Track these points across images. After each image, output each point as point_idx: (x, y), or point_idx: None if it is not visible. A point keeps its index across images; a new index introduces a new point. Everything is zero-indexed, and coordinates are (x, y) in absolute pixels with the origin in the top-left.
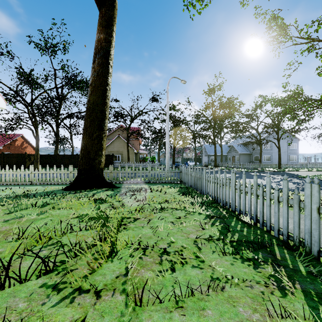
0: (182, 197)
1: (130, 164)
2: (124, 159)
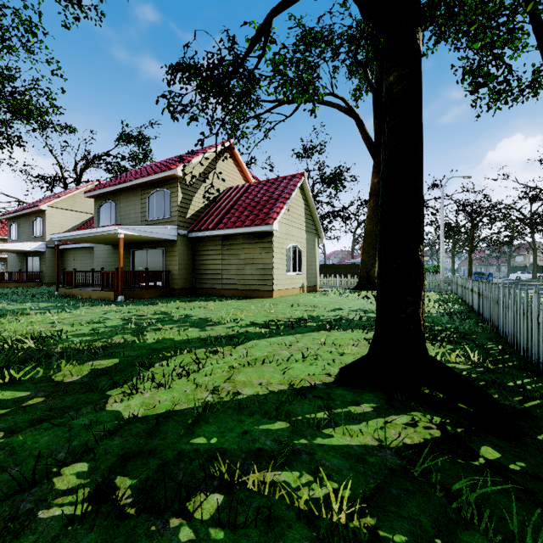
0: (433, 295)
1: None
2: None
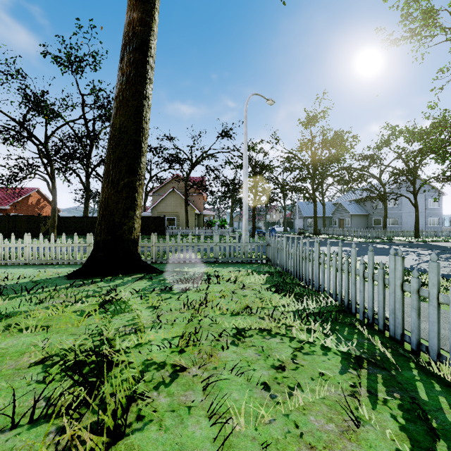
0: (278, 300)
1: (189, 231)
2: (180, 223)
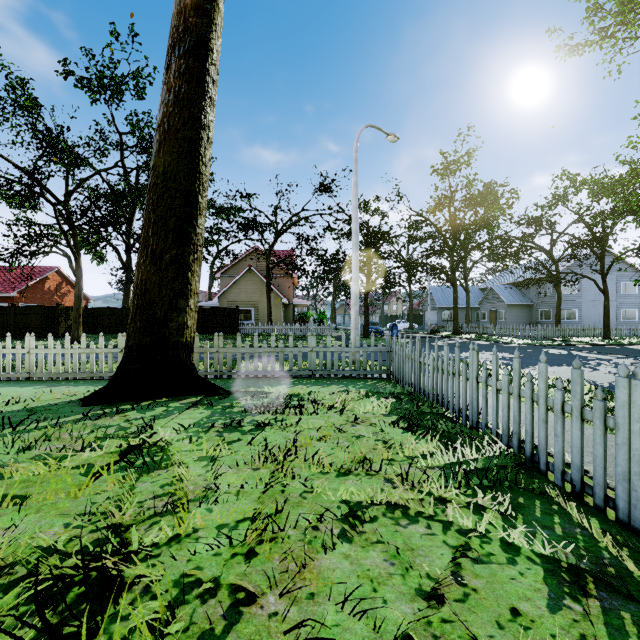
0: (414, 446)
1: (273, 328)
2: (260, 318)
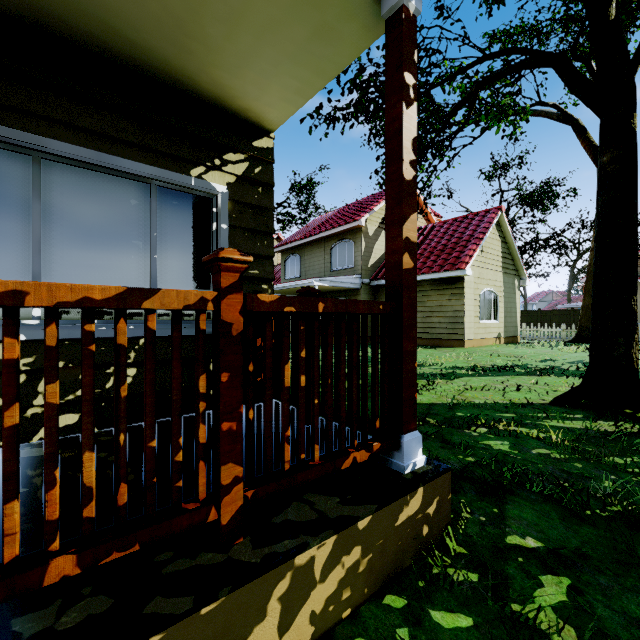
0: None
1: None
2: None
